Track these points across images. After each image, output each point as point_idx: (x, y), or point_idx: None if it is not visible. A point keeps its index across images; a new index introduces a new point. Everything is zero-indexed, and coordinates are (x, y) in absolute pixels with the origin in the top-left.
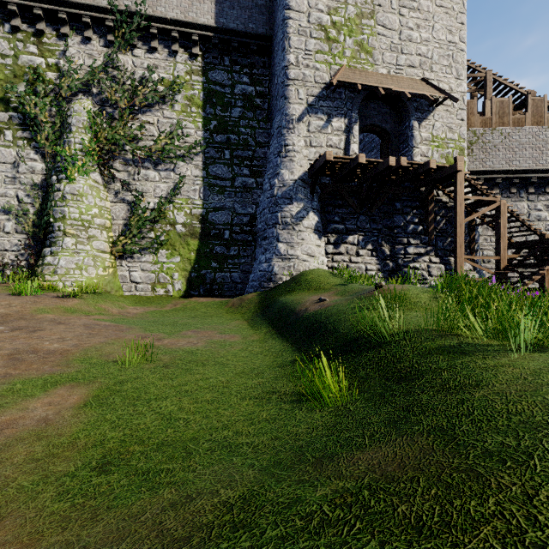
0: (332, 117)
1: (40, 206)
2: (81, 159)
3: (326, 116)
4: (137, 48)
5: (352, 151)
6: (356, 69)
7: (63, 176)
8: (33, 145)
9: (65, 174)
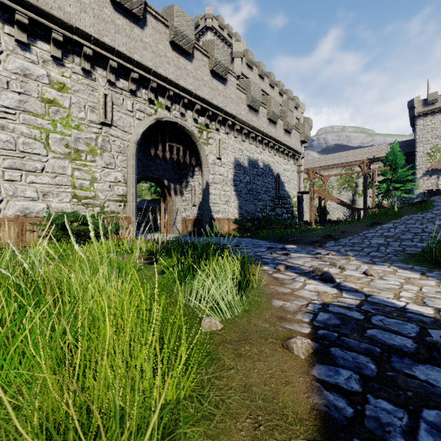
0: (431, 176)
1: (351, 203)
2: (360, 193)
3: (429, 176)
4: (373, 164)
5: (438, 184)
6: (440, 161)
7: (357, 197)
8: (349, 191)
9: (357, 197)
